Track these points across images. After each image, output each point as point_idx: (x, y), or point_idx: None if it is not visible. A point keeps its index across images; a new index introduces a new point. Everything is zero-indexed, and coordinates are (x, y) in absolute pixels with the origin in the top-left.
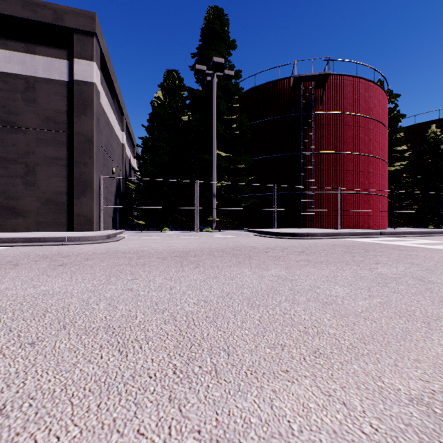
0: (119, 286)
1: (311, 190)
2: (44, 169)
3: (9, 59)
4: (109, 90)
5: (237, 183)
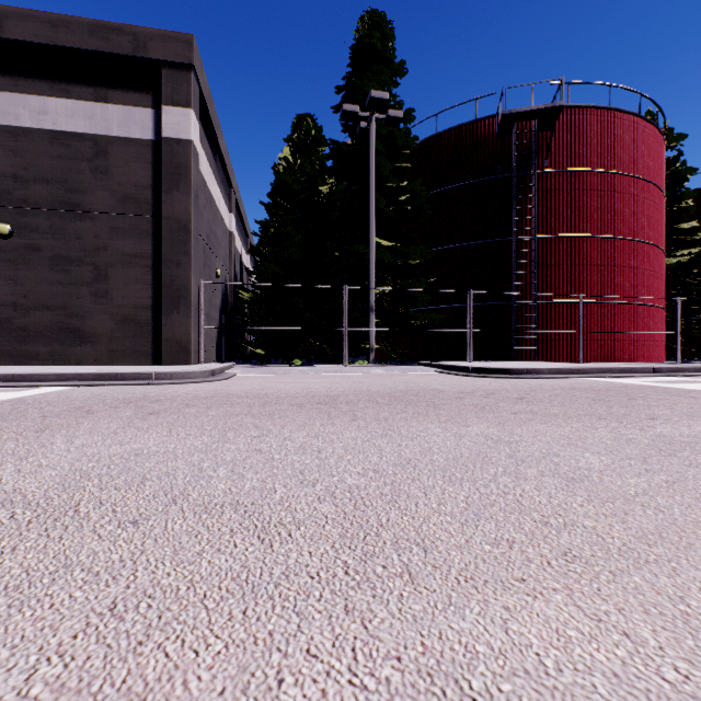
0: (241, 445)
1: (531, 299)
2: (120, 273)
3: (72, 112)
4: (211, 150)
5: (408, 289)
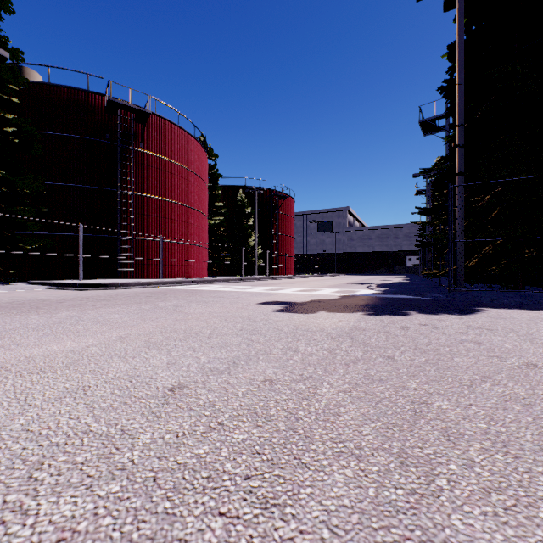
0: None
1: (131, 235)
2: None
3: None
4: None
5: (15, 216)
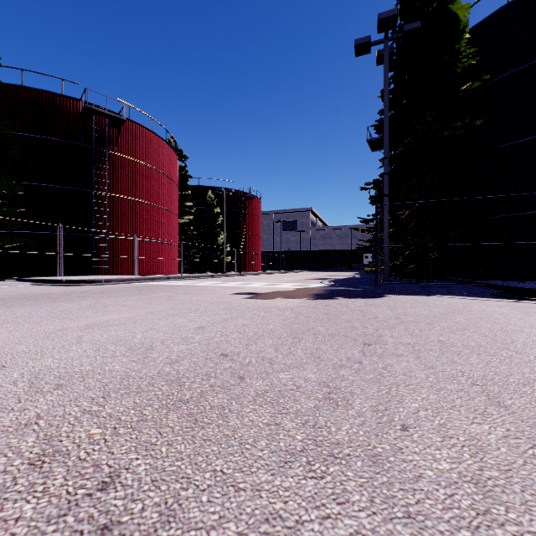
0: None
1: (106, 234)
2: None
3: None
4: None
5: None
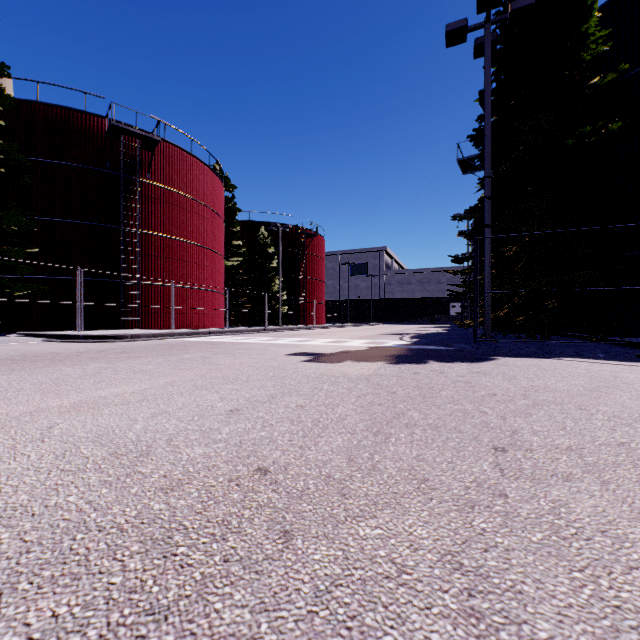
0: None
1: (137, 280)
2: None
3: None
4: None
5: (5, 258)
